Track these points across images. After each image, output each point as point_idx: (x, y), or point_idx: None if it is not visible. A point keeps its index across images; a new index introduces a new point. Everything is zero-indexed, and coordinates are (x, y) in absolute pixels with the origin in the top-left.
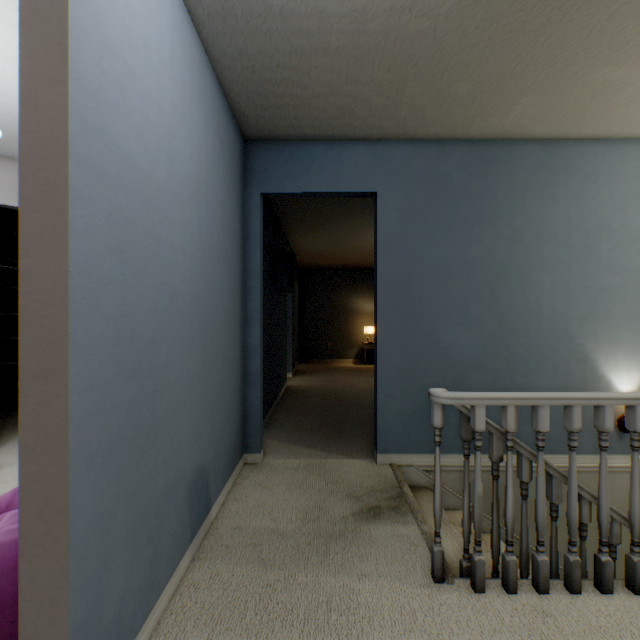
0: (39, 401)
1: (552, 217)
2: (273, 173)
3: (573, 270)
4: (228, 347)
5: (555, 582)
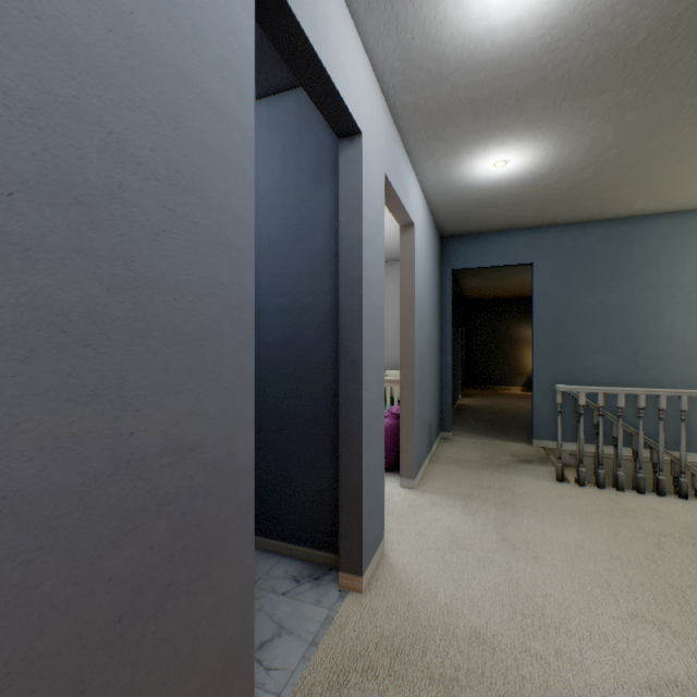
0: (406, 374)
1: (683, 270)
2: (459, 256)
3: None
4: (436, 364)
5: (631, 490)
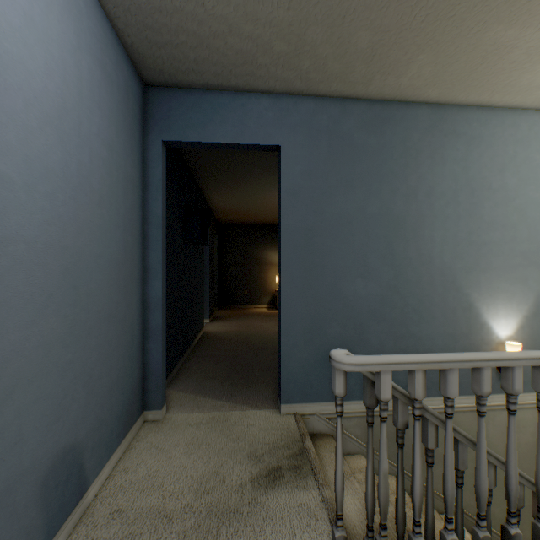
0: None
1: (442, 176)
2: (175, 121)
3: (460, 226)
4: (118, 302)
5: None
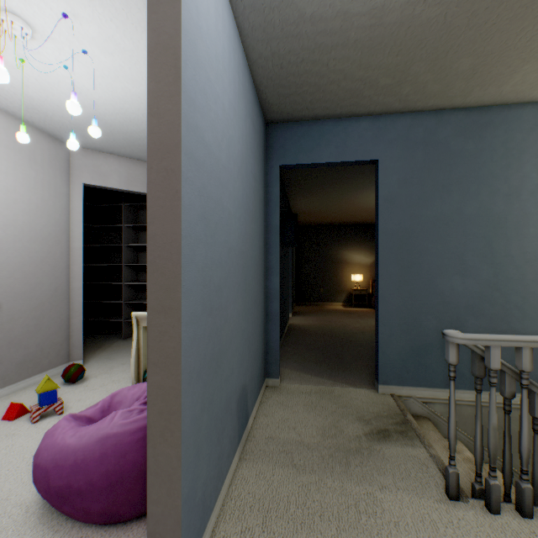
0: (160, 330)
1: None
2: (289, 149)
3: None
4: (257, 291)
5: None
